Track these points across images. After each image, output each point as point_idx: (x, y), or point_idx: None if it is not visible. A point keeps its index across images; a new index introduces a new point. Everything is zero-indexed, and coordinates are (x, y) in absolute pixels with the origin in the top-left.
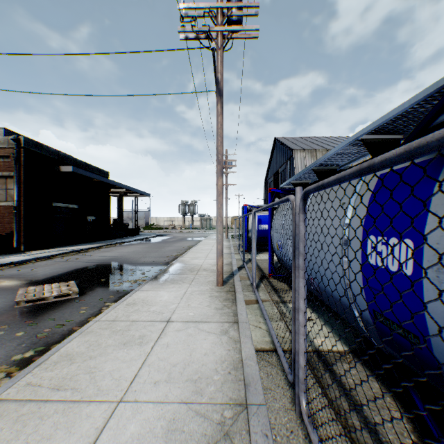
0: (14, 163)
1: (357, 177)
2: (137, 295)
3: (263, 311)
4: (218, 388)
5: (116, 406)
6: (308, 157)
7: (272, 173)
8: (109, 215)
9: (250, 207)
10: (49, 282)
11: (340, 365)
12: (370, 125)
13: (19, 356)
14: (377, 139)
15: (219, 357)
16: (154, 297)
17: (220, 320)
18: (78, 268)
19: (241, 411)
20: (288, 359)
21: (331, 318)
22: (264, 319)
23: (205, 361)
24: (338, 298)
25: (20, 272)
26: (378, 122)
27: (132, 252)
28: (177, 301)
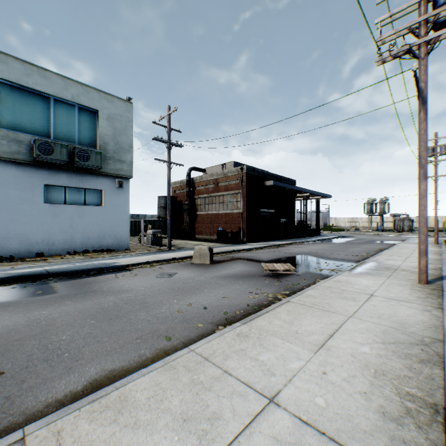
0: (240, 184)
1: None
2: (339, 277)
3: None
4: (418, 330)
5: (348, 317)
6: None
7: None
8: None
9: None
10: (272, 262)
11: None
12: None
13: (282, 292)
14: None
15: (419, 320)
16: (354, 281)
17: (422, 304)
18: (284, 256)
19: (437, 342)
20: None
21: None
22: None
23: (406, 318)
24: None
25: (251, 255)
26: None
27: (319, 249)
28: (375, 286)
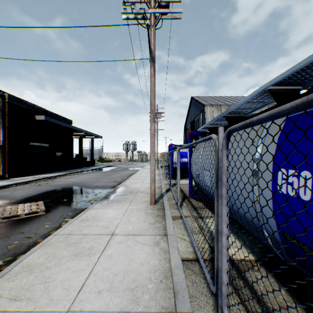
0: (1, 113)
1: (298, 111)
2: (89, 212)
3: (186, 225)
4: (152, 297)
5: None
6: (215, 110)
7: (189, 122)
8: (73, 151)
9: (174, 145)
10: (24, 201)
11: (250, 273)
12: (278, 77)
13: None
14: (281, 90)
15: (152, 266)
16: (102, 214)
17: (153, 233)
18: (47, 190)
19: None
20: (208, 268)
21: (238, 231)
22: (187, 232)
23: (141, 270)
24: (247, 218)
25: (3, 194)
26: (286, 73)
27: (88, 178)
28: (120, 217)
